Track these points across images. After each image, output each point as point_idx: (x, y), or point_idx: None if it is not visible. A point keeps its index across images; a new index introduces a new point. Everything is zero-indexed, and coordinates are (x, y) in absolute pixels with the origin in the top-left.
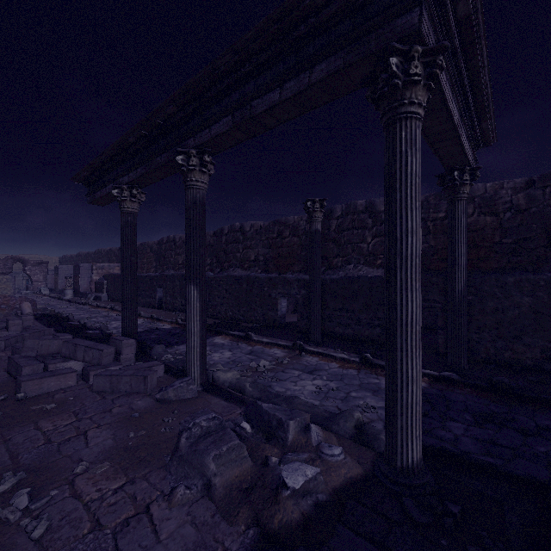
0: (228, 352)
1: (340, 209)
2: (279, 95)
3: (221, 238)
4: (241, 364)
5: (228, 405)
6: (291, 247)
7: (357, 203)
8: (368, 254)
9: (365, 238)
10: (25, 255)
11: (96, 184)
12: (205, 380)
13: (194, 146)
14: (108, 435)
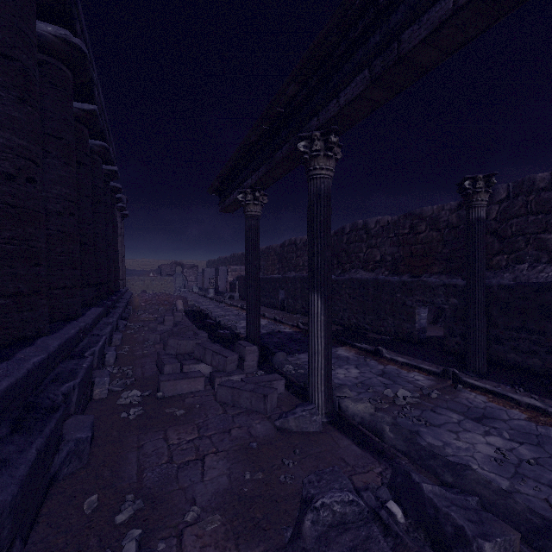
0: (354, 369)
1: (504, 190)
2: (452, 2)
3: (342, 237)
4: (372, 389)
5: (362, 453)
6: (428, 244)
7: (535, 178)
8: None
9: (550, 225)
10: (184, 260)
11: (226, 193)
12: (330, 409)
13: (317, 127)
14: (223, 468)
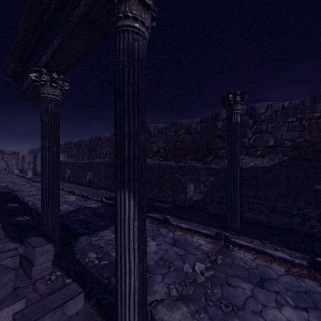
0: (152, 242)
1: (225, 113)
2: None
3: None
4: (173, 267)
5: None
6: (185, 142)
7: None
8: (249, 146)
9: (247, 134)
10: (6, 148)
11: (23, 77)
12: None
13: None
14: None
